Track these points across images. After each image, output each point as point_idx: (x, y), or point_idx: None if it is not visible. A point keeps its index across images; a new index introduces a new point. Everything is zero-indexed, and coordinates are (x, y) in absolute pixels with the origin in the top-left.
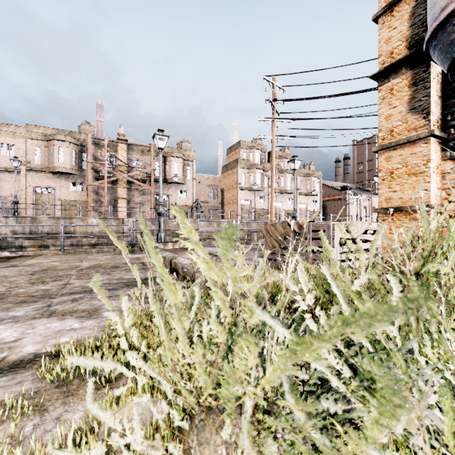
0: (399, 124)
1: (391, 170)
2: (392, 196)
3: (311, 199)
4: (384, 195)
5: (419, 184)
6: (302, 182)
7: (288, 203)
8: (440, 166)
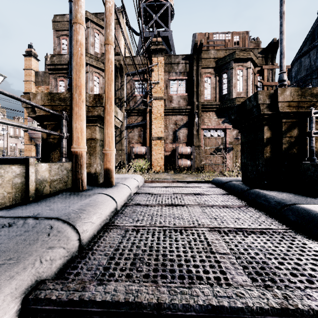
0: (28, 141)
1: (26, 149)
2: (27, 154)
3: (20, 141)
4: (25, 154)
5: (30, 152)
6: (12, 129)
7: (0, 142)
8: (35, 150)
